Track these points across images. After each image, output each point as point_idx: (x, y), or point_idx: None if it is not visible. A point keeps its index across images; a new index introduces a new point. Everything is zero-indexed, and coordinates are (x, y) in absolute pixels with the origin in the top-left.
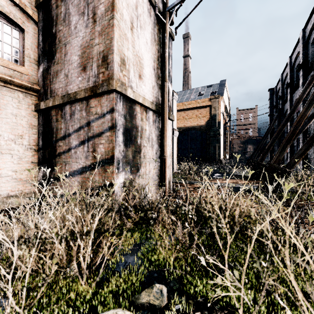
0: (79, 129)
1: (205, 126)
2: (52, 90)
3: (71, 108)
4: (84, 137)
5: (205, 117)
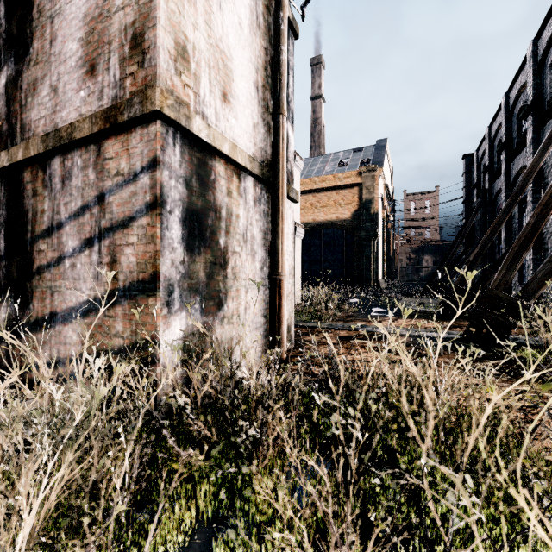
0: (81, 212)
1: (351, 221)
2: (25, 125)
3: (65, 163)
4: (91, 230)
5: (351, 204)
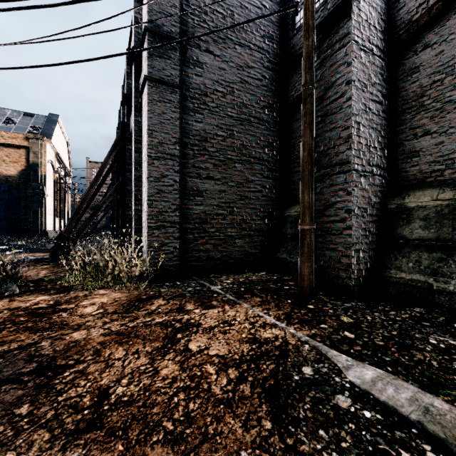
0: None
1: (18, 178)
2: None
3: None
4: None
5: (18, 163)
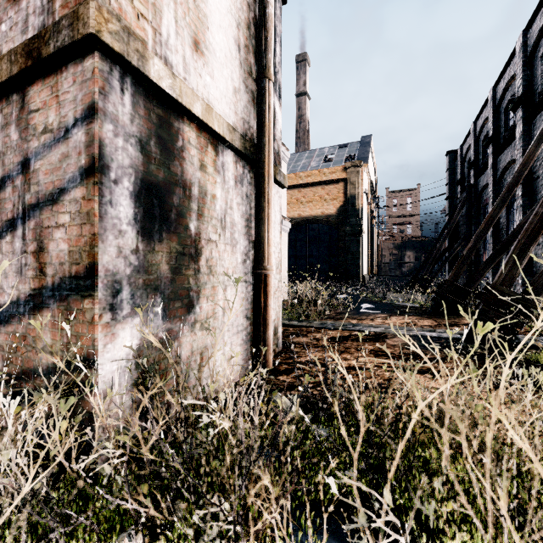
0: (2, 185)
1: (337, 216)
2: None
3: None
4: (13, 208)
5: (337, 199)
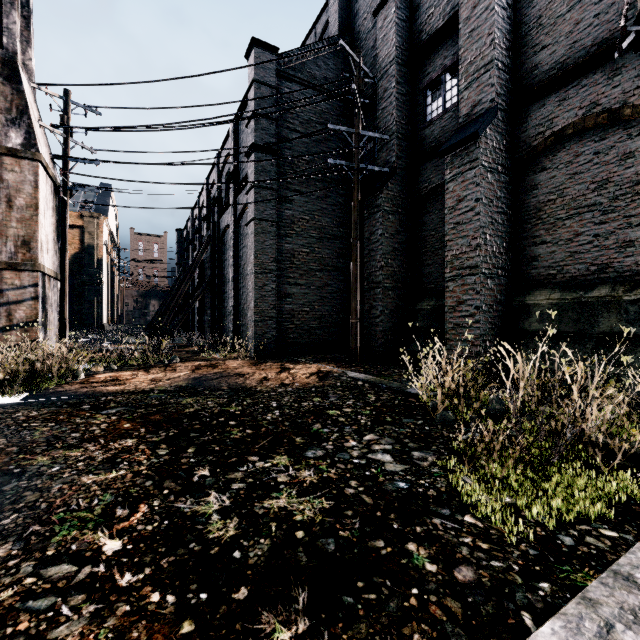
0: None
1: (71, 262)
2: None
3: None
4: None
5: (71, 245)
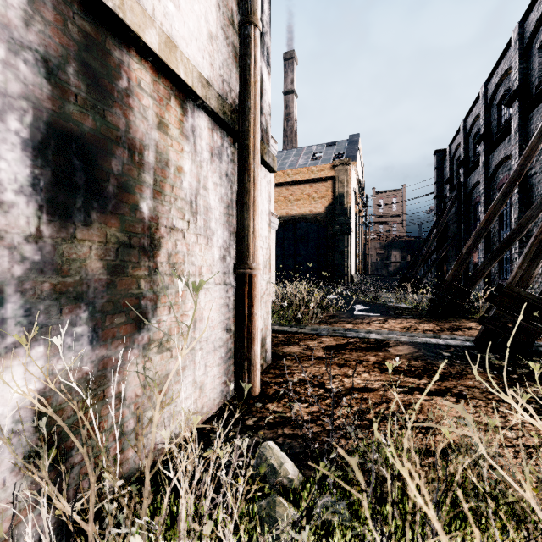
0: None
1: (325, 215)
2: None
3: None
4: None
5: (325, 198)
